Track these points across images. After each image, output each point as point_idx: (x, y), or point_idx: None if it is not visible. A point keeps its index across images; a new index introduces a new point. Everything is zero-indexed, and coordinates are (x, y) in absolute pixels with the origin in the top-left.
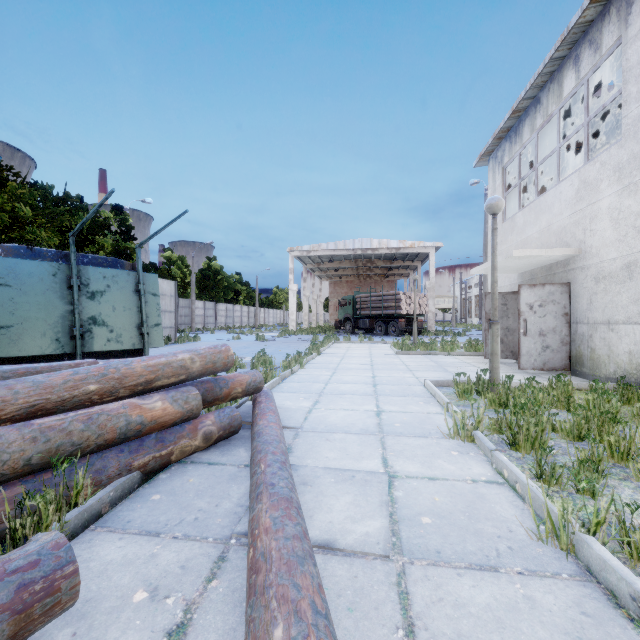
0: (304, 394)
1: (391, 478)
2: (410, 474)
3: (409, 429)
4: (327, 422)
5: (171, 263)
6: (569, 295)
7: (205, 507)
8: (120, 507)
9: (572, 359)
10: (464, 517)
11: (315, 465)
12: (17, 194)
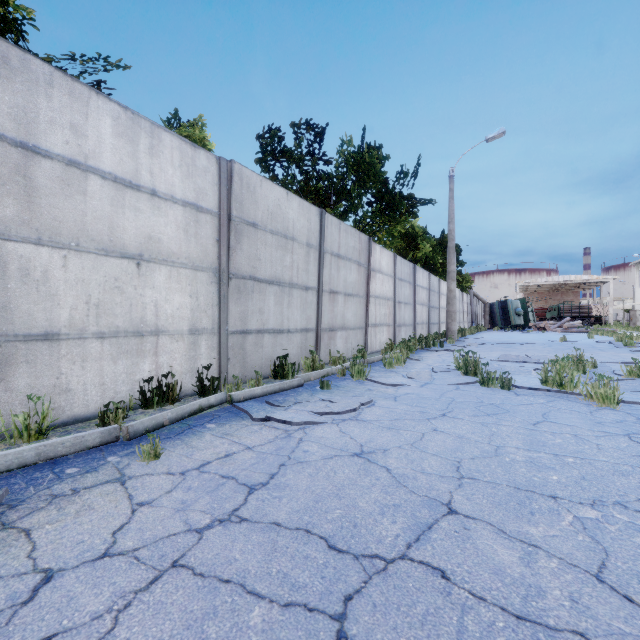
0: None
1: None
2: None
3: None
4: None
5: None
6: None
7: None
8: None
9: None
10: None
11: None
12: None
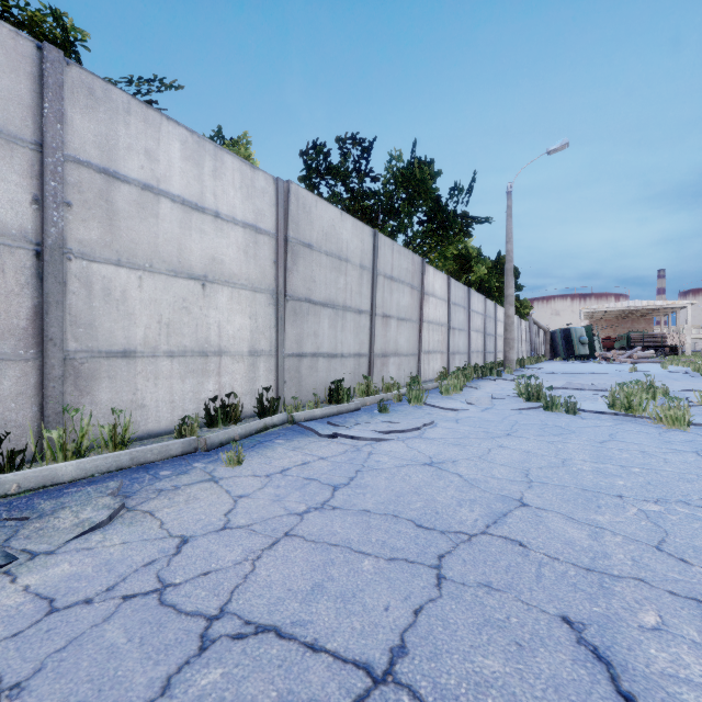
0: None
1: None
2: None
3: None
4: None
5: None
6: None
7: None
8: None
9: None
10: None
11: None
12: None
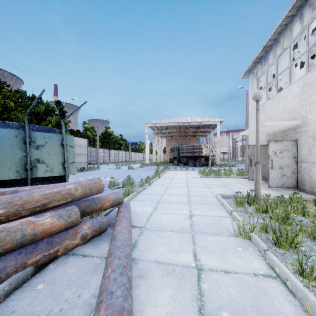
0: (149, 202)
1: (199, 271)
2: (212, 267)
3: (209, 229)
4: (160, 223)
5: (87, 130)
6: (296, 146)
7: (70, 297)
8: (13, 296)
9: (298, 182)
10: (253, 313)
11: (150, 258)
12: (7, 95)
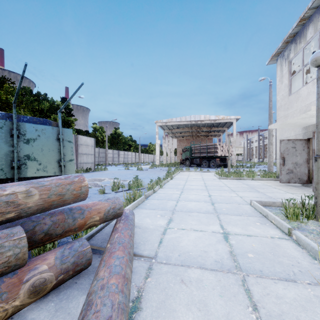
0: (161, 211)
1: None
2: None
3: (266, 264)
4: (180, 248)
5: (96, 130)
6: None
7: None
8: None
9: None
10: None
11: None
12: (8, 91)
